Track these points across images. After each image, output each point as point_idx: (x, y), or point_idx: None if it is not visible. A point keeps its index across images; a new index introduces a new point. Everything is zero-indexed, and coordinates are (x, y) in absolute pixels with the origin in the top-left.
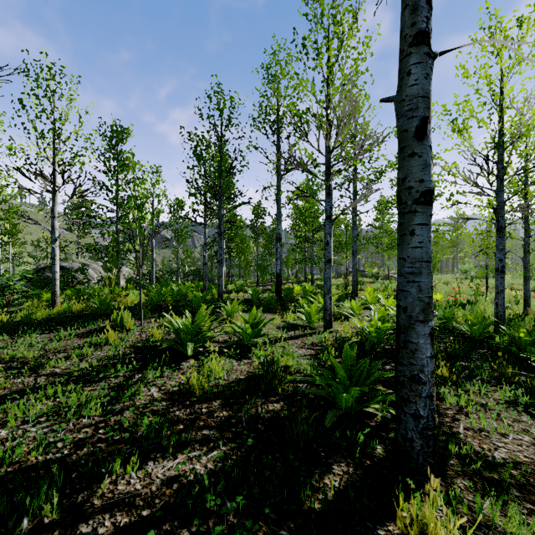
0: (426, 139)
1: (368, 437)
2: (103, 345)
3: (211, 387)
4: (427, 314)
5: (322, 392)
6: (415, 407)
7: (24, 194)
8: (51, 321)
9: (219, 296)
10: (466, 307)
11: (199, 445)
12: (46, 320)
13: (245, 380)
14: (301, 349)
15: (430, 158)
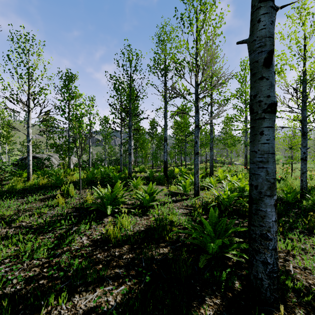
0: (272, 66)
1: (228, 274)
2: (55, 206)
3: (121, 237)
4: (272, 191)
5: (196, 241)
6: (264, 256)
7: (10, 112)
8: (25, 190)
9: (129, 175)
10: (281, 181)
11: (112, 280)
12: (22, 190)
13: (144, 231)
14: (180, 209)
15: (274, 80)
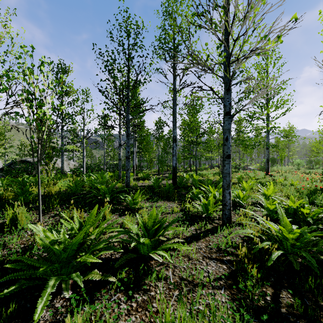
0: None
1: None
2: None
3: None
4: None
5: None
6: None
7: None
8: None
9: (127, 185)
10: None
11: None
12: None
13: None
14: (209, 261)
15: None
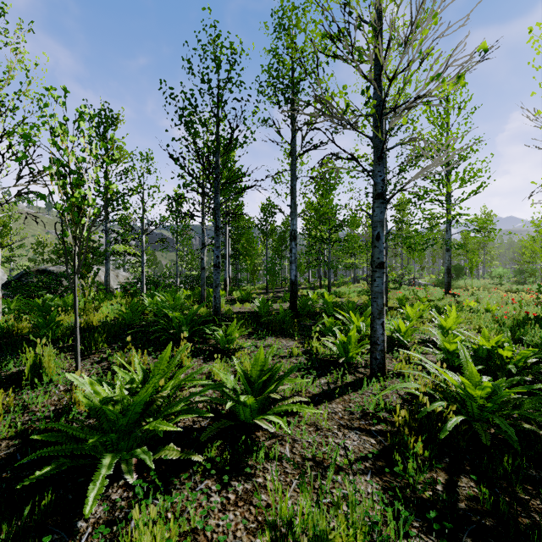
0: None
1: None
2: None
3: None
4: None
5: None
6: None
7: None
8: None
9: (215, 312)
10: None
11: None
12: None
13: None
14: (348, 432)
15: None
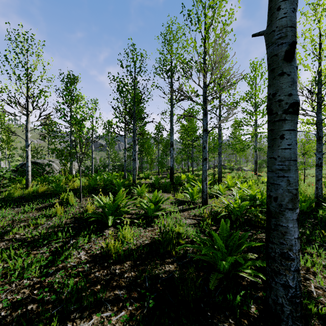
0: (294, 60)
1: (242, 296)
2: (53, 216)
3: (123, 252)
4: (295, 203)
5: (205, 258)
6: (285, 279)
7: (8, 116)
8: (23, 198)
9: (133, 181)
10: None
11: (111, 305)
12: (19, 198)
13: (148, 244)
14: (187, 219)
15: (296, 76)
